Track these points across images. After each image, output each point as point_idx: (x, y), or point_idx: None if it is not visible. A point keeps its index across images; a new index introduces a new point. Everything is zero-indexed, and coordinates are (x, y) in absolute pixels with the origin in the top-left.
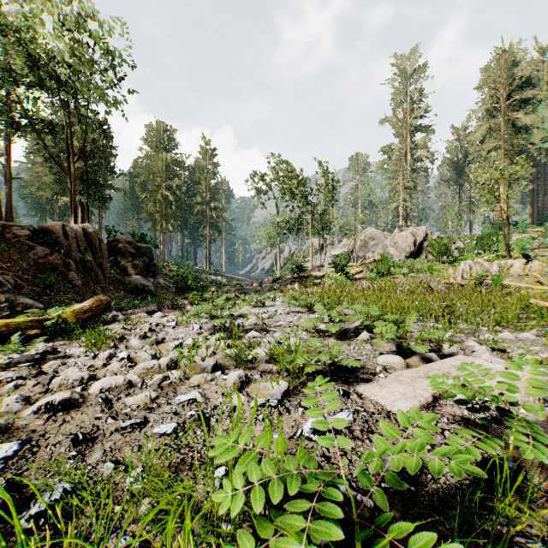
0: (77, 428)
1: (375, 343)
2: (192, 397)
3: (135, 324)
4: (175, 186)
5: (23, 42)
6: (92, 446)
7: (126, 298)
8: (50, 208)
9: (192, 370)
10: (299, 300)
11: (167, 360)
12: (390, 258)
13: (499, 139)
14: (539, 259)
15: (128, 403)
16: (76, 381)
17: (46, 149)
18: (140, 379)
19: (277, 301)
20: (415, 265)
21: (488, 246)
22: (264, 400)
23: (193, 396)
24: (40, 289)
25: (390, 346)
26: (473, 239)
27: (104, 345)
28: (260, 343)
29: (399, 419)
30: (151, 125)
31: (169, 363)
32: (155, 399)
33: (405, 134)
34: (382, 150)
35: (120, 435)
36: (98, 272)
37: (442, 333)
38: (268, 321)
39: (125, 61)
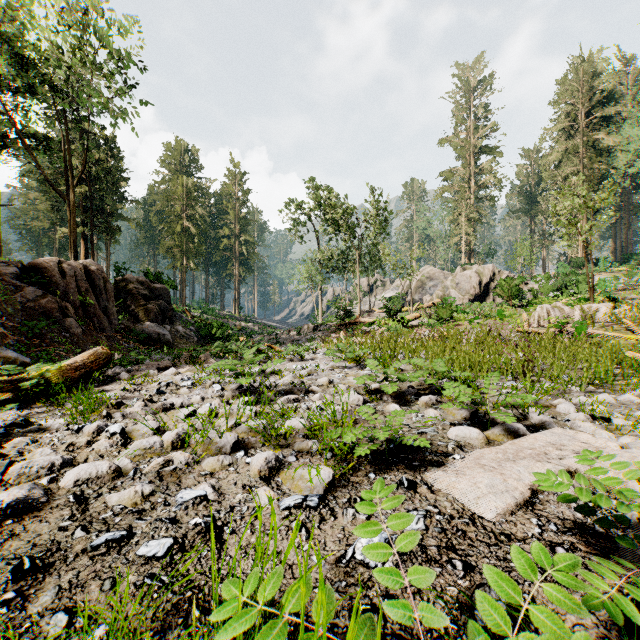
0: (28, 547)
1: (442, 409)
2: (200, 494)
3: (141, 383)
4: (197, 216)
5: (10, 39)
6: (42, 580)
7: (136, 349)
8: (47, 241)
9: (205, 449)
10: (345, 352)
11: (172, 435)
12: (453, 301)
13: (577, 164)
14: (629, 302)
15: (110, 503)
16: (43, 469)
17: (40, 169)
18: (133, 465)
19: (319, 354)
20: (482, 309)
21: (566, 287)
22: (299, 498)
23: (201, 492)
24: (29, 339)
25: (462, 413)
26: (549, 279)
27: (96, 413)
28: (297, 410)
29: (516, 564)
30: (169, 144)
31: (174, 440)
32: (149, 496)
33: (468, 157)
34: (441, 175)
35: (88, 559)
36: (103, 318)
37: (530, 398)
38: (307, 379)
39: (136, 64)
